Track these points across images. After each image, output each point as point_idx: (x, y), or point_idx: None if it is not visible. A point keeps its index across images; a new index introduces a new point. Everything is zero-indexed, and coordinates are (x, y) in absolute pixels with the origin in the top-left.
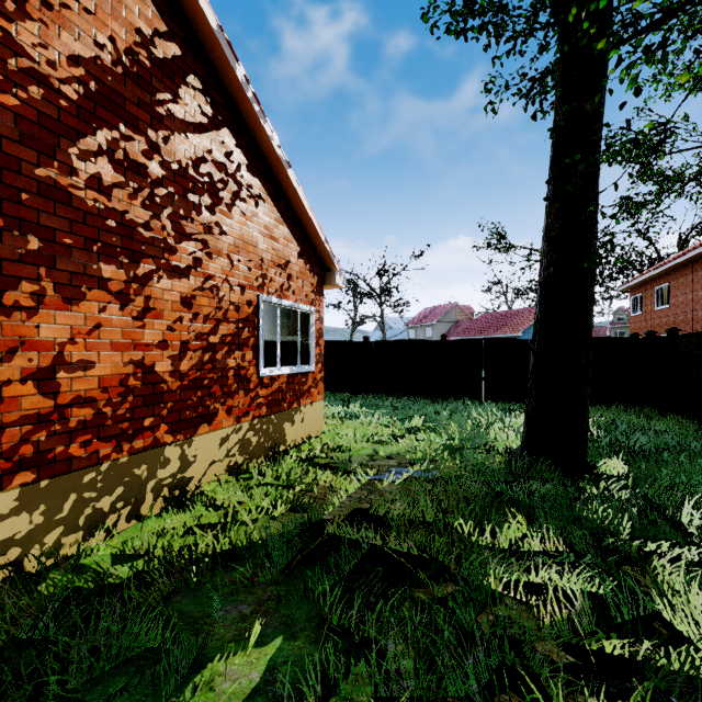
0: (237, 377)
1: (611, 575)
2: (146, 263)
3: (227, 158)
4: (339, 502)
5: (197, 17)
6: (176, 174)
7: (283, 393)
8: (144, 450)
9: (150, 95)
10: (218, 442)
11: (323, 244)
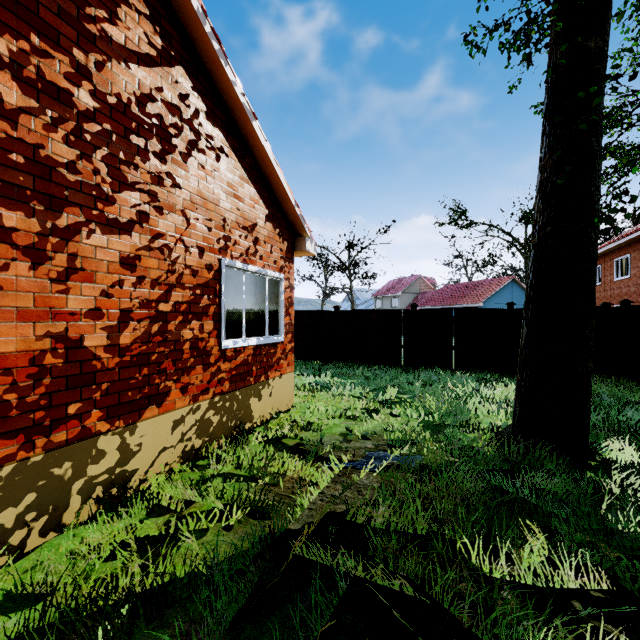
0: (194, 351)
1: None
2: (70, 213)
3: (182, 101)
4: (309, 503)
5: None
6: (113, 110)
7: (249, 366)
8: (67, 443)
9: (77, 7)
10: (170, 425)
11: (292, 207)
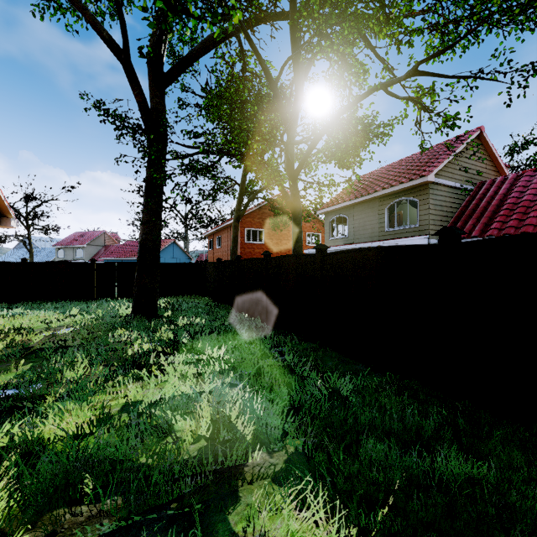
0: None
1: (148, 335)
2: None
3: None
4: (36, 342)
5: None
6: None
7: None
8: None
9: None
10: None
11: (2, 201)
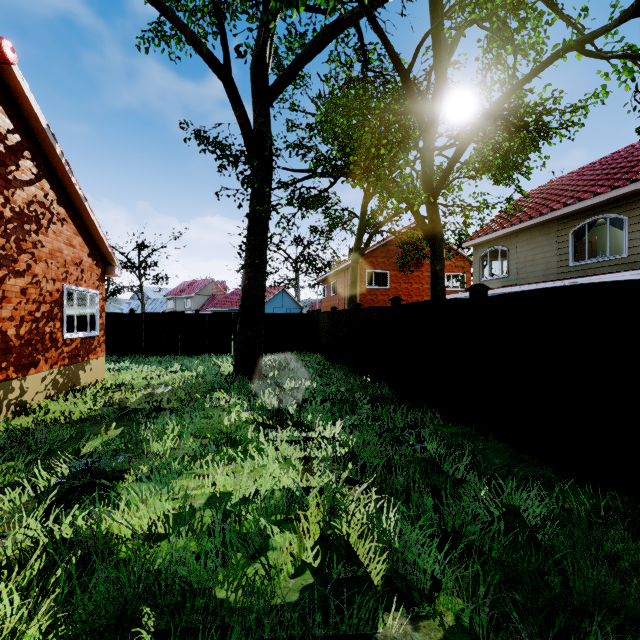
0: (51, 339)
1: (249, 399)
2: (3, 270)
3: (45, 198)
4: (133, 401)
5: (34, 119)
6: (18, 214)
7: (79, 350)
8: (2, 381)
9: (5, 170)
10: (40, 380)
11: (107, 247)
